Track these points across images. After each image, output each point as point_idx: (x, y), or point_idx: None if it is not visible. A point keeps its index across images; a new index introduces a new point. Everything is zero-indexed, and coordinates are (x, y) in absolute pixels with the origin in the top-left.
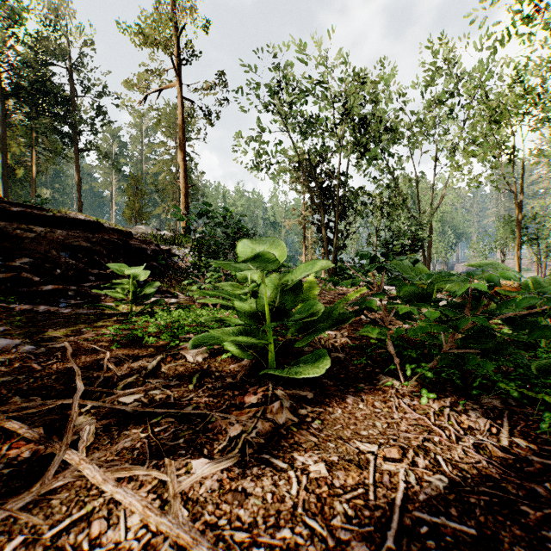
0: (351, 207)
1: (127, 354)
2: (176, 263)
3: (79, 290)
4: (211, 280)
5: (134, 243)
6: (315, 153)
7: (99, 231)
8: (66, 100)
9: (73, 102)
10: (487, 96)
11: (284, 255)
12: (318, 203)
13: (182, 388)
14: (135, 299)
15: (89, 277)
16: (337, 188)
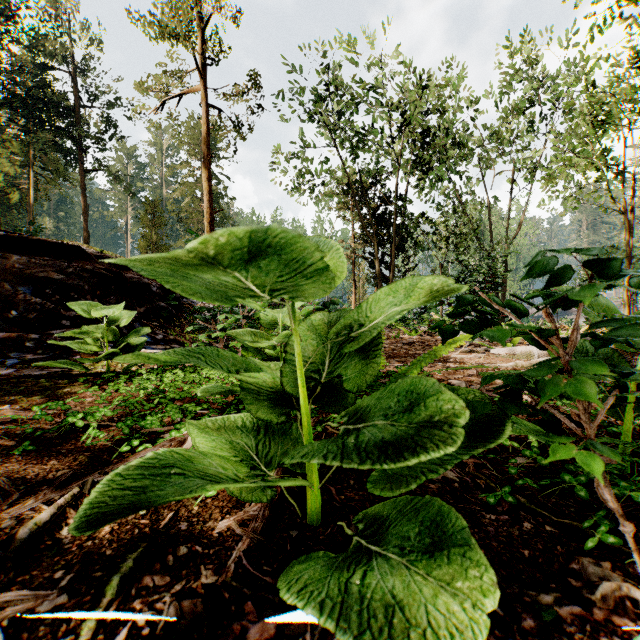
0: (411, 237)
1: (26, 473)
2: (193, 303)
3: (43, 340)
4: (225, 325)
5: (132, 276)
6: (367, 173)
7: (79, 258)
8: (70, 111)
9: (78, 113)
10: (595, 87)
11: (341, 270)
12: (371, 233)
13: (55, 636)
14: (111, 353)
15: (62, 322)
16: (394, 215)
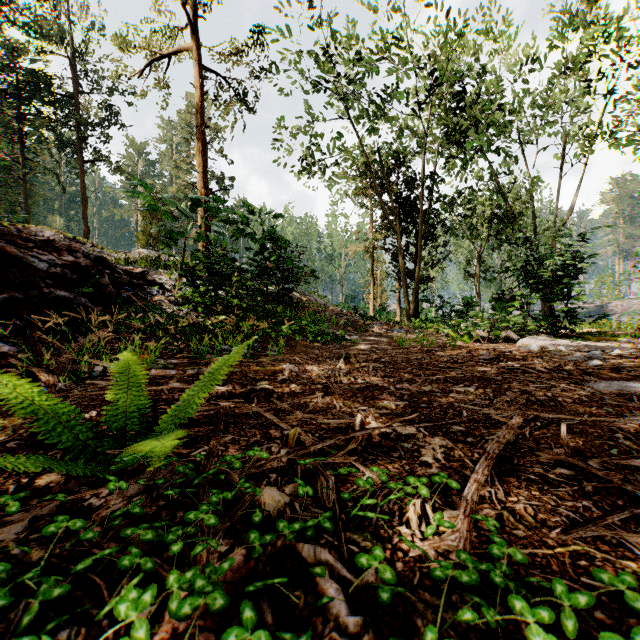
0: (440, 223)
1: None
2: (151, 296)
3: None
4: None
5: None
6: (388, 152)
7: None
8: (69, 98)
9: (77, 100)
10: None
11: None
12: (393, 221)
13: None
14: None
15: None
16: (421, 198)
